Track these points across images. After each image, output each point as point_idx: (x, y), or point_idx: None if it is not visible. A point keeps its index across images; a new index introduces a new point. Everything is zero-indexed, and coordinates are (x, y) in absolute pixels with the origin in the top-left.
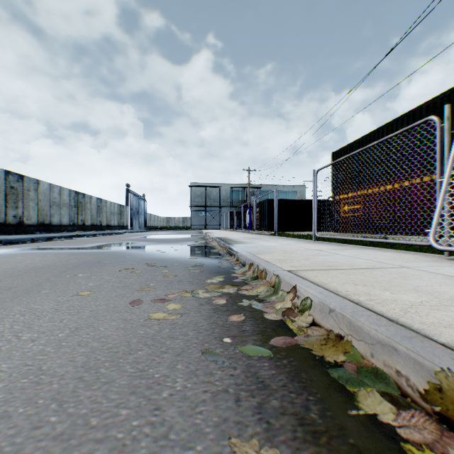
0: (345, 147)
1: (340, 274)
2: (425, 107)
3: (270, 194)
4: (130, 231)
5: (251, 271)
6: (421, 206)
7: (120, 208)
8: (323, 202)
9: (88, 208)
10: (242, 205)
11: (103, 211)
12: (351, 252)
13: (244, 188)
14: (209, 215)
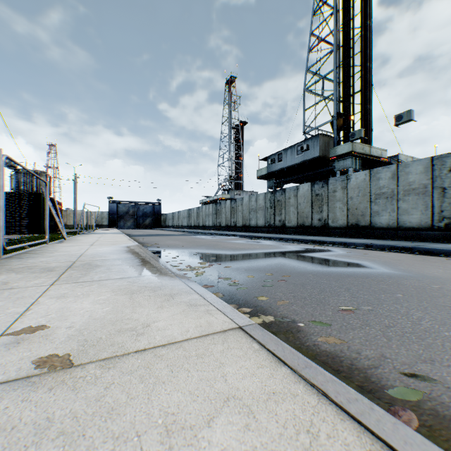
0: None
1: (121, 240)
2: None
3: None
4: None
5: None
6: None
7: None
8: None
9: None
10: None
11: None
12: (79, 244)
13: None
14: None
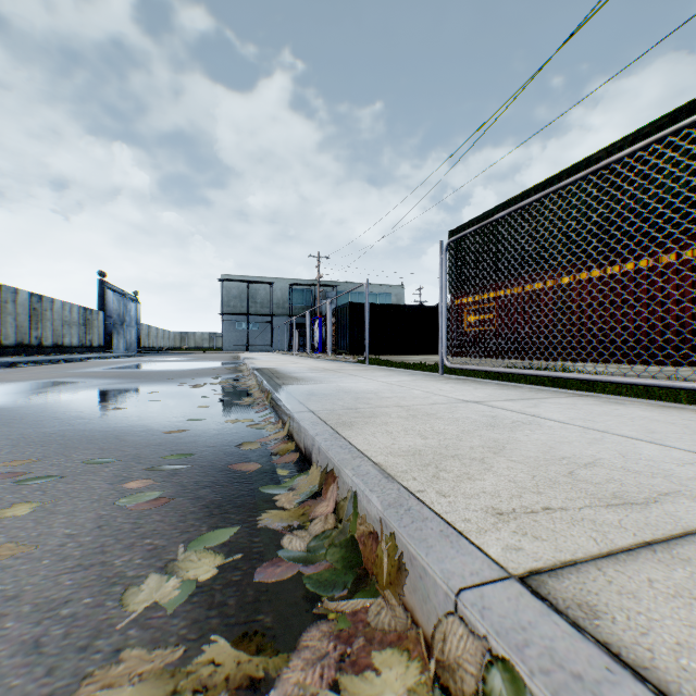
0: (470, 222)
1: None
2: (595, 160)
3: (352, 297)
4: (103, 356)
5: (329, 501)
6: (589, 316)
7: (85, 313)
8: (435, 310)
9: (9, 313)
10: (308, 311)
11: (45, 319)
12: (557, 407)
13: (311, 286)
14: (254, 328)
